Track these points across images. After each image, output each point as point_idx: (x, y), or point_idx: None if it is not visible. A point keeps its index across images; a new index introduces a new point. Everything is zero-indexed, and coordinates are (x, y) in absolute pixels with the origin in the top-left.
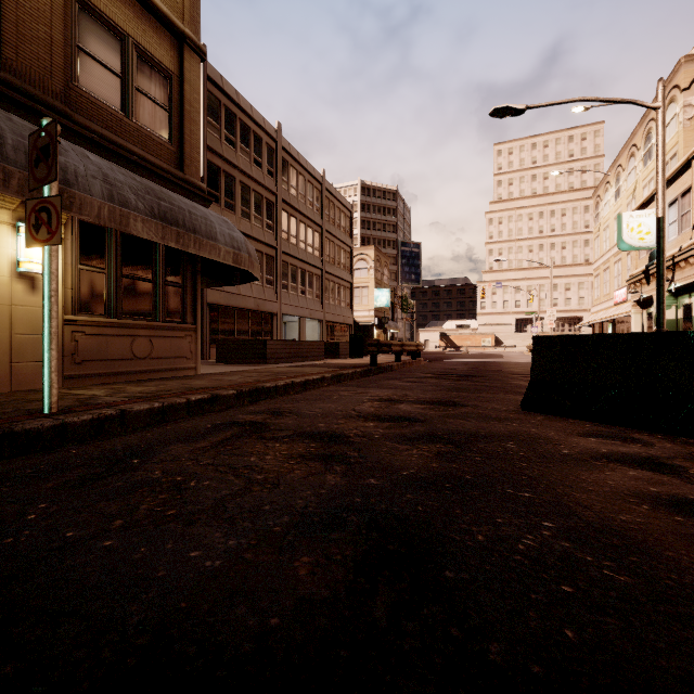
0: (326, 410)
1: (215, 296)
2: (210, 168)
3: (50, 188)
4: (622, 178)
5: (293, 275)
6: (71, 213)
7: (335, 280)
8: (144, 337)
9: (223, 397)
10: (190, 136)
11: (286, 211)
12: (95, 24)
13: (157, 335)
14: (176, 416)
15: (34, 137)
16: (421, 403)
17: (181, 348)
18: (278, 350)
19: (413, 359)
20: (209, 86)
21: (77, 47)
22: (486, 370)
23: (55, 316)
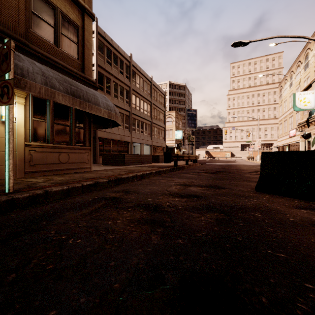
0: (152, 190)
1: (101, 134)
2: (99, 75)
3: (9, 75)
4: (293, 77)
5: (137, 124)
6: (24, 90)
7: (157, 126)
8: (65, 153)
9: (101, 183)
10: (87, 56)
11: (134, 95)
12: (41, 1)
13: (71, 152)
14: (75, 193)
15: (1, 49)
16: (201, 187)
17: (83, 158)
18: (130, 159)
19: (194, 163)
20: (99, 37)
21: (32, 12)
22: (230, 168)
23: (12, 141)
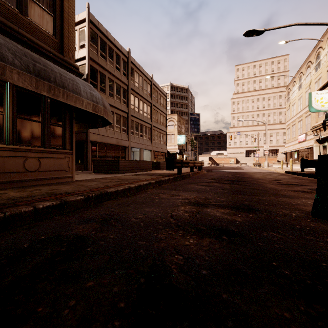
0: (149, 216)
1: (94, 137)
2: (92, 69)
3: None
4: (303, 78)
5: (136, 127)
6: None
7: (158, 130)
8: (34, 158)
9: (72, 202)
10: (68, 34)
11: (133, 94)
12: None
13: (44, 156)
14: (20, 223)
15: None
16: (222, 207)
17: (62, 165)
18: (126, 166)
19: (199, 170)
20: (91, 26)
21: None
22: (242, 177)
23: None
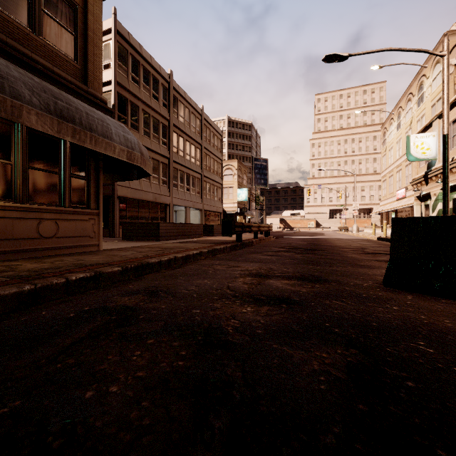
0: (202, 288)
1: (123, 191)
2: (120, 98)
3: None
4: (402, 115)
5: (181, 178)
6: None
7: (210, 182)
8: (50, 220)
9: (108, 274)
10: (93, 57)
11: (176, 133)
12: None
13: (63, 218)
14: (52, 297)
15: None
16: (288, 279)
17: (85, 229)
18: (168, 230)
19: (266, 236)
20: (119, 39)
21: None
22: (320, 244)
23: None
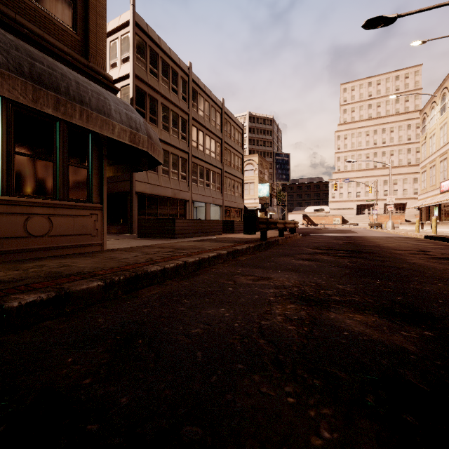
0: (215, 331)
1: (142, 187)
2: (138, 92)
3: None
4: (448, 97)
5: (201, 173)
6: None
7: (231, 177)
8: (42, 215)
9: (80, 292)
10: (95, 28)
11: (196, 127)
12: None
13: (58, 213)
14: None
15: None
16: (358, 310)
17: (86, 226)
18: (185, 227)
19: (291, 234)
20: (138, 31)
21: None
22: (361, 244)
23: None
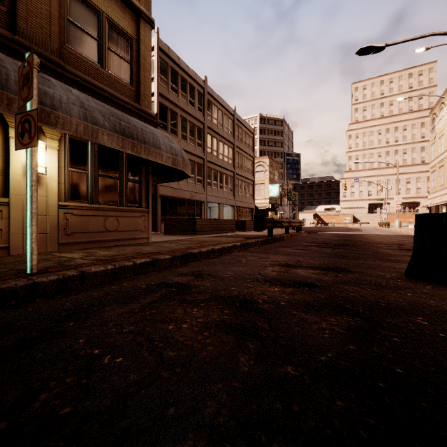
0: (237, 273)
1: (164, 190)
2: (161, 107)
3: (31, 104)
4: None
5: (214, 176)
6: (56, 128)
7: (242, 179)
8: (113, 217)
9: (161, 260)
10: (144, 80)
11: (210, 134)
12: (80, 4)
13: (122, 215)
14: (125, 275)
15: (21, 68)
16: (313, 269)
17: (138, 224)
18: (204, 226)
19: (297, 232)
20: (161, 54)
21: (68, 20)
22: (354, 240)
23: (35, 200)
